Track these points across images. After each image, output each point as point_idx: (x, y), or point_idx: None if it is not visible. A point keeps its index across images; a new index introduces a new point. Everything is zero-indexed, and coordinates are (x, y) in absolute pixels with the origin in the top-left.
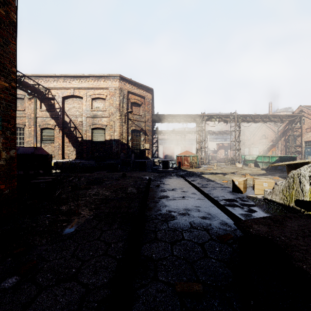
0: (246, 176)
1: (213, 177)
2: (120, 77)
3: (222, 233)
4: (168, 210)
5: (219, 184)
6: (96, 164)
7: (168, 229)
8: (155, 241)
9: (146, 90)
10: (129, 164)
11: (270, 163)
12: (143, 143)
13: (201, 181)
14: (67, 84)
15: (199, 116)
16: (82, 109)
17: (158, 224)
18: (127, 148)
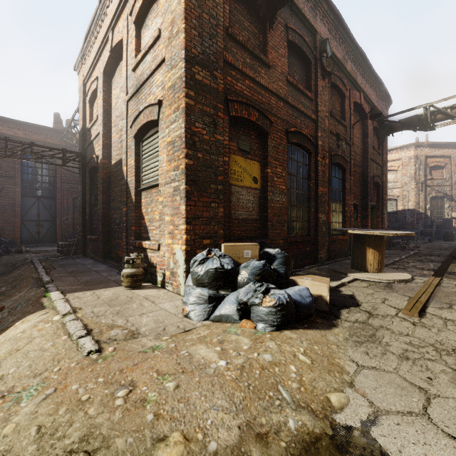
0: None
1: None
2: (415, 144)
3: None
4: None
5: None
6: None
7: None
8: None
9: (452, 147)
10: (430, 234)
11: None
12: (447, 210)
13: None
14: None
15: None
16: None
17: None
18: (424, 217)
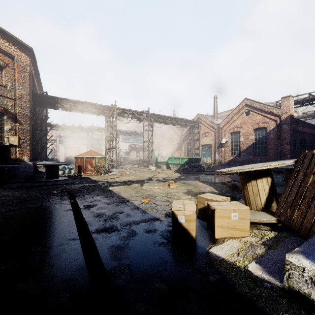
0: (171, 185)
1: (126, 190)
2: None
3: None
4: None
5: (138, 210)
6: None
7: None
8: None
9: (15, 45)
10: None
11: (181, 164)
12: (9, 134)
13: (106, 205)
14: None
15: (109, 108)
16: None
17: None
18: None
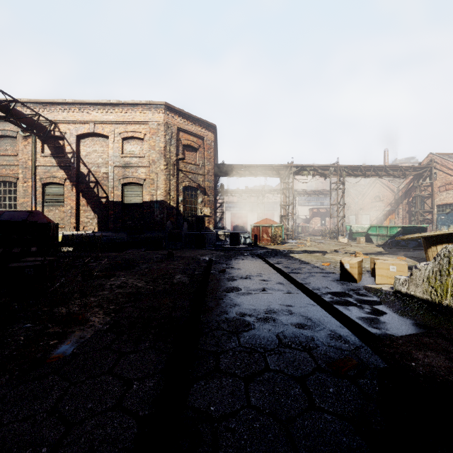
0: (357, 255)
1: (307, 257)
2: (166, 105)
3: (336, 356)
4: (240, 313)
5: (318, 268)
6: (129, 238)
7: (240, 349)
8: (215, 374)
9: (205, 127)
10: (180, 238)
11: (389, 236)
12: (200, 206)
13: (290, 263)
14: (84, 116)
15: (285, 168)
16: (108, 154)
17: (221, 339)
18: (177, 214)
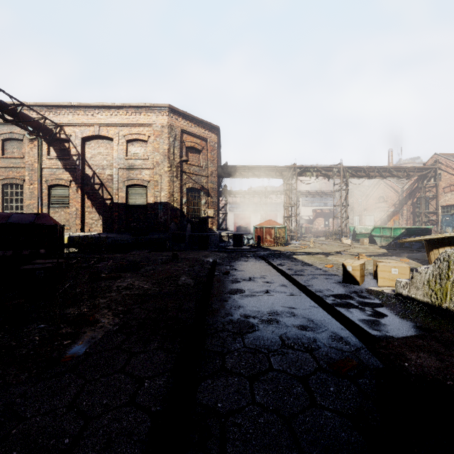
0: (360, 257)
1: (310, 258)
2: (169, 108)
3: (337, 356)
4: (244, 314)
5: (321, 270)
6: (134, 240)
7: (245, 350)
8: (222, 373)
9: (208, 129)
10: (184, 240)
11: (393, 237)
12: (204, 208)
13: (293, 265)
14: (89, 119)
15: (288, 169)
16: (113, 157)
17: (227, 340)
18: (180, 215)
